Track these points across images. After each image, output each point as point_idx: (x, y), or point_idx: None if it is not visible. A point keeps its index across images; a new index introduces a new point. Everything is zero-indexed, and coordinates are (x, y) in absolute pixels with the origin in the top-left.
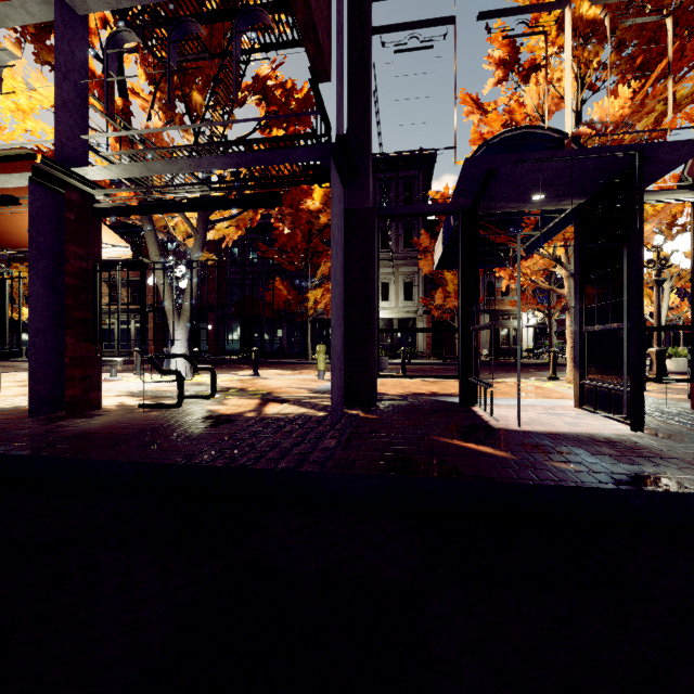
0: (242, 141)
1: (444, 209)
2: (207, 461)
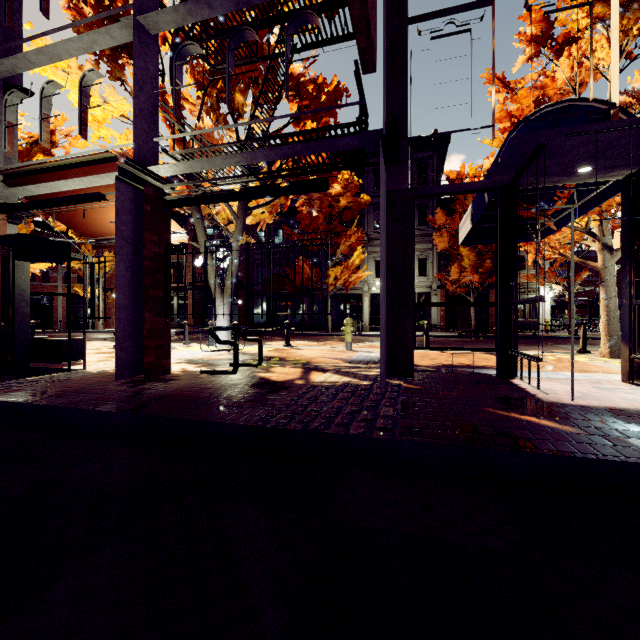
0: (291, 133)
1: (481, 187)
2: (283, 424)
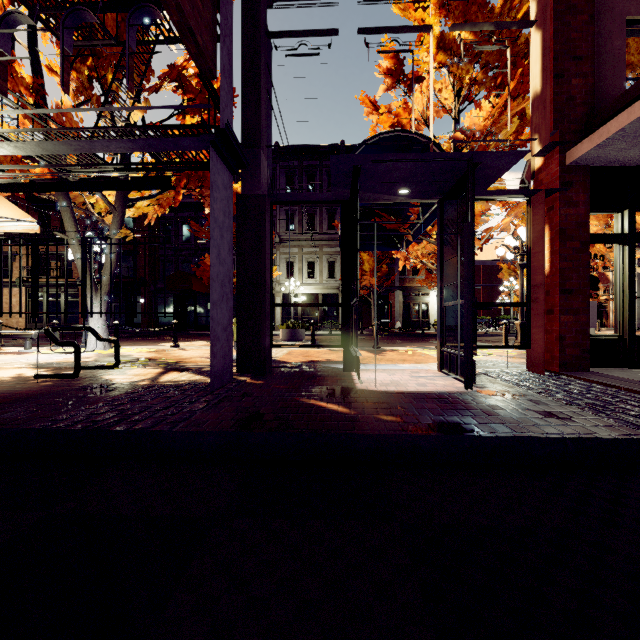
0: (137, 127)
1: (328, 198)
2: (67, 425)
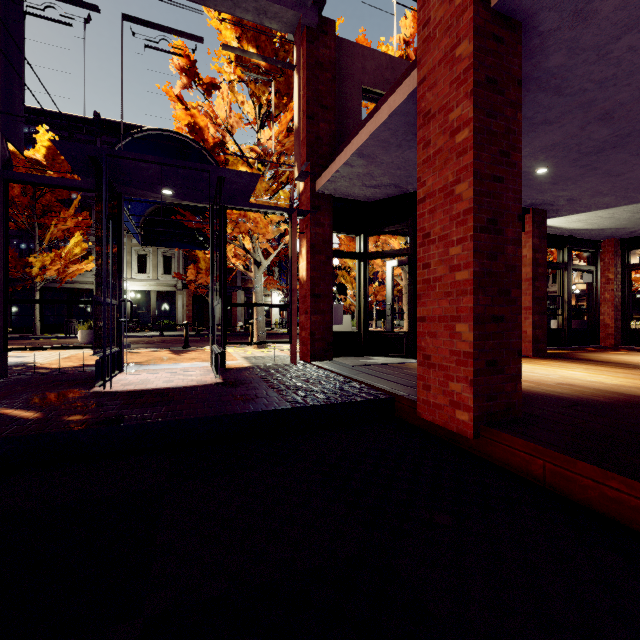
0: None
1: (84, 186)
2: None
